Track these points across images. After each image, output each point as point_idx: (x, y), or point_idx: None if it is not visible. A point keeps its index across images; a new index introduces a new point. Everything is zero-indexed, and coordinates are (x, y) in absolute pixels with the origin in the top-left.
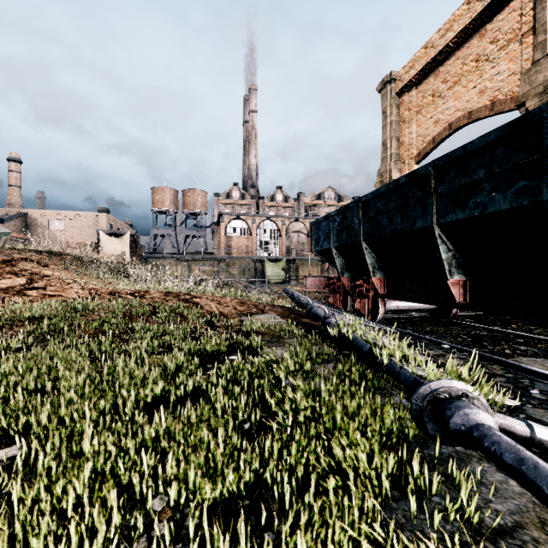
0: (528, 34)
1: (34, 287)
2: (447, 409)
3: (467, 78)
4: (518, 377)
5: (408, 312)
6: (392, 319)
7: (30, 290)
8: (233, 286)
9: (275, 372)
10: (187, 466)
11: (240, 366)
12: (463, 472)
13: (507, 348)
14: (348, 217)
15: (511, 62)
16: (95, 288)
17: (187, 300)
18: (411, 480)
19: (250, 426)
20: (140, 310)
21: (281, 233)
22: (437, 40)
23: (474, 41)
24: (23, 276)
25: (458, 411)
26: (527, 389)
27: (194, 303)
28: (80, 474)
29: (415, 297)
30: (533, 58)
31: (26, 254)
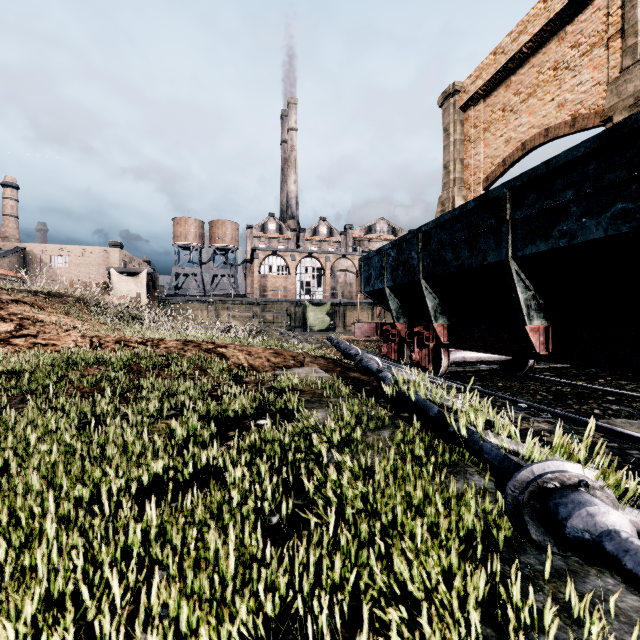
0: (616, 37)
1: (23, 334)
2: (560, 506)
3: (544, 89)
4: (624, 447)
5: (475, 364)
6: (457, 373)
7: (17, 338)
8: (268, 334)
9: (314, 442)
10: (179, 594)
11: (269, 435)
12: (587, 600)
13: (596, 407)
14: (405, 251)
15: (595, 71)
16: (98, 336)
17: (210, 351)
18: (513, 618)
19: (279, 520)
20: (151, 362)
21: (325, 272)
22: (509, 45)
23: (552, 46)
24: (11, 322)
25: (578, 509)
26: (639, 463)
27: (219, 354)
28: (21, 606)
29: (486, 346)
30: (621, 65)
31: (18, 295)
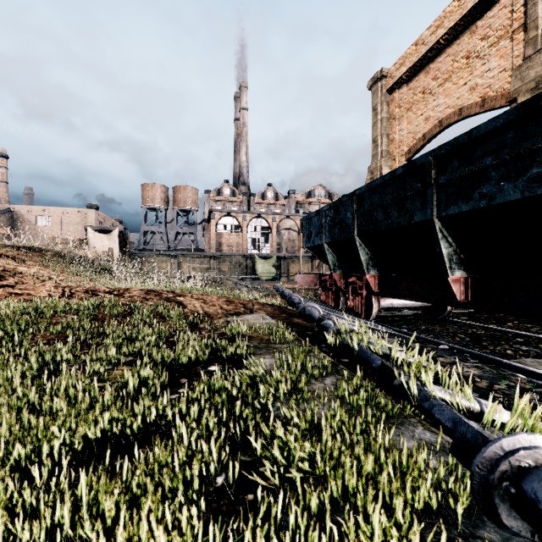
0: (519, 31)
1: (2, 285)
2: (540, 492)
3: (458, 75)
4: None
5: (400, 309)
6: (386, 317)
7: None
8: (222, 283)
9: (261, 393)
10: None
11: (218, 385)
12: None
13: (508, 348)
14: (341, 212)
15: (502, 59)
16: (70, 286)
17: (170, 299)
18: None
19: (225, 481)
20: (114, 310)
21: (272, 230)
22: (428, 37)
23: (465, 38)
24: None
25: None
26: None
27: (177, 302)
28: None
29: (412, 295)
30: (523, 55)
31: (2, 250)
